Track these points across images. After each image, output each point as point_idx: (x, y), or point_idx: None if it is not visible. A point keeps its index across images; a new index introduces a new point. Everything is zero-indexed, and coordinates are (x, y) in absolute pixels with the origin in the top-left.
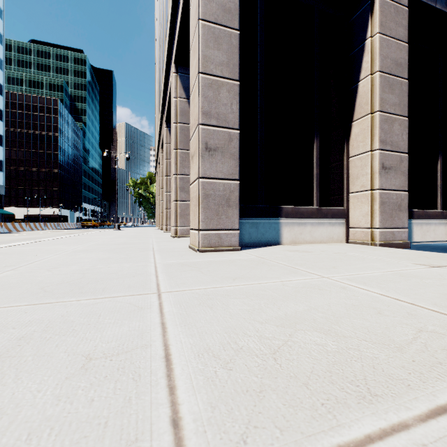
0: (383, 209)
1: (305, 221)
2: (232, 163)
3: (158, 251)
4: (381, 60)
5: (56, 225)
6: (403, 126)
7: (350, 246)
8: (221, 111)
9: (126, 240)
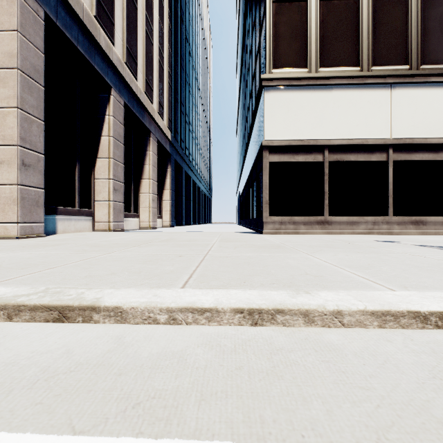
0: (115, 212)
1: (71, 217)
2: (40, 177)
3: None
4: (114, 131)
5: None
6: (122, 168)
7: (101, 232)
8: (33, 139)
9: None
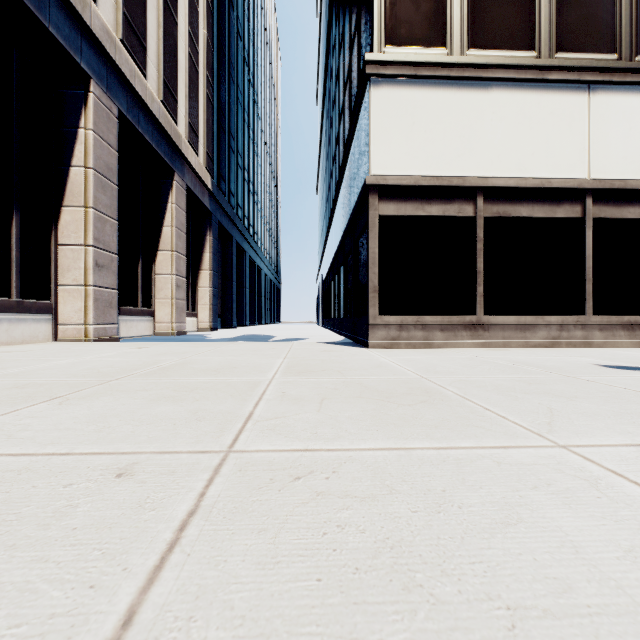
0: (98, 305)
1: (1, 316)
2: None
3: None
4: (96, 159)
5: None
6: (114, 228)
7: (66, 343)
8: None
9: None
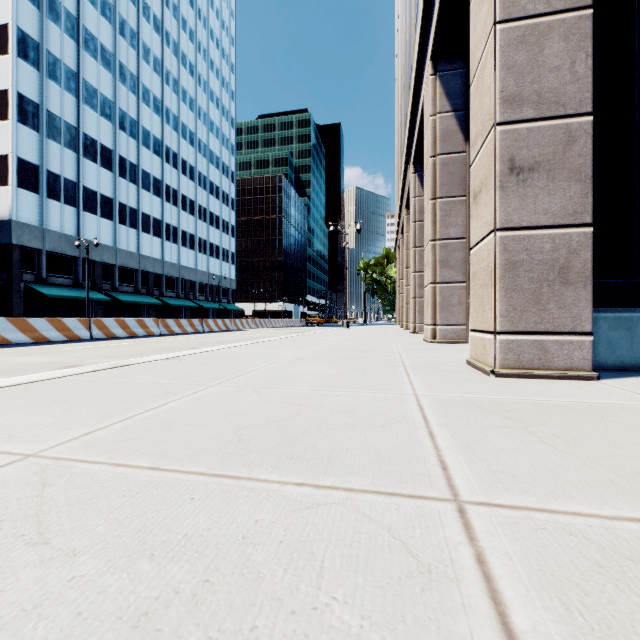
0: None
1: None
2: (575, 189)
3: (412, 369)
4: None
5: (280, 322)
6: None
7: None
8: (547, 85)
9: (359, 345)
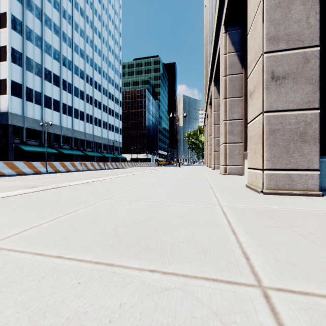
0: None
1: None
2: (309, 88)
3: (216, 189)
4: None
5: (144, 164)
6: None
7: None
8: (293, 30)
9: (186, 176)
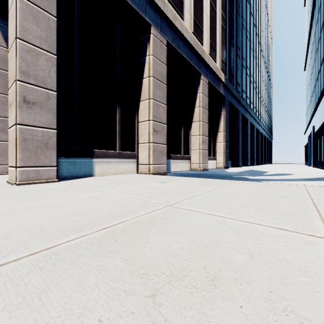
0: (155, 154)
1: (111, 160)
2: (51, 116)
3: None
4: (153, 70)
5: None
6: (164, 109)
7: (137, 175)
8: (40, 74)
9: None
